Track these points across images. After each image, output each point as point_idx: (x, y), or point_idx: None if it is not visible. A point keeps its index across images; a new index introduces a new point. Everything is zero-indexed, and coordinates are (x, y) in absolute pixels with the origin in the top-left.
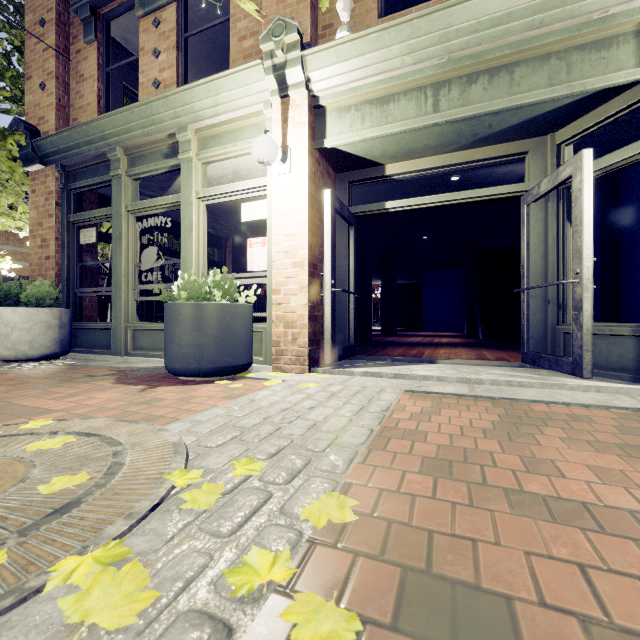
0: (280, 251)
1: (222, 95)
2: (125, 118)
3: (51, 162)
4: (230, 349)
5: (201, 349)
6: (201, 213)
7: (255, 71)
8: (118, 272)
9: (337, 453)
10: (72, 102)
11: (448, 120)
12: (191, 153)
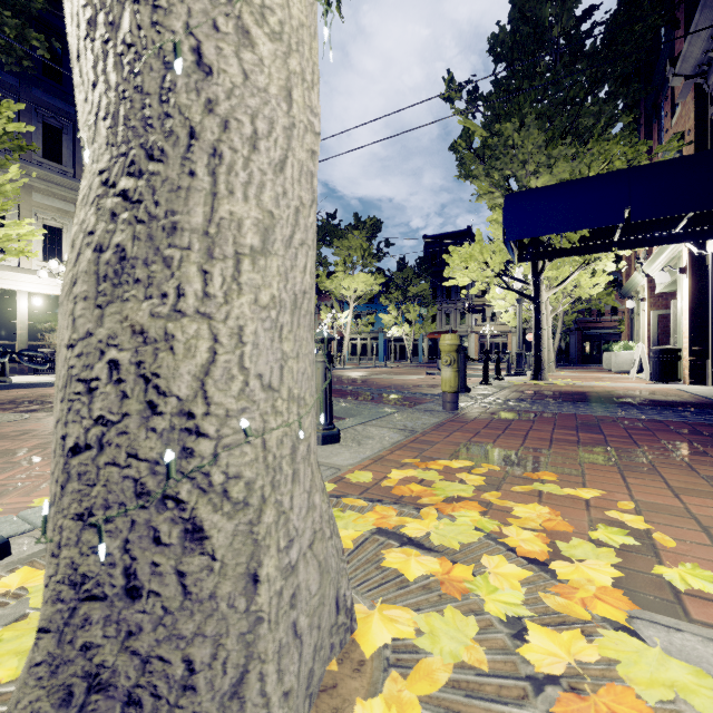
0: (645, 332)
1: (637, 279)
2: (628, 285)
3: (626, 296)
4: (622, 365)
5: (614, 365)
6: (644, 316)
7: (637, 273)
8: (634, 338)
9: (579, 375)
10: (631, 271)
11: (666, 286)
12: (639, 295)
